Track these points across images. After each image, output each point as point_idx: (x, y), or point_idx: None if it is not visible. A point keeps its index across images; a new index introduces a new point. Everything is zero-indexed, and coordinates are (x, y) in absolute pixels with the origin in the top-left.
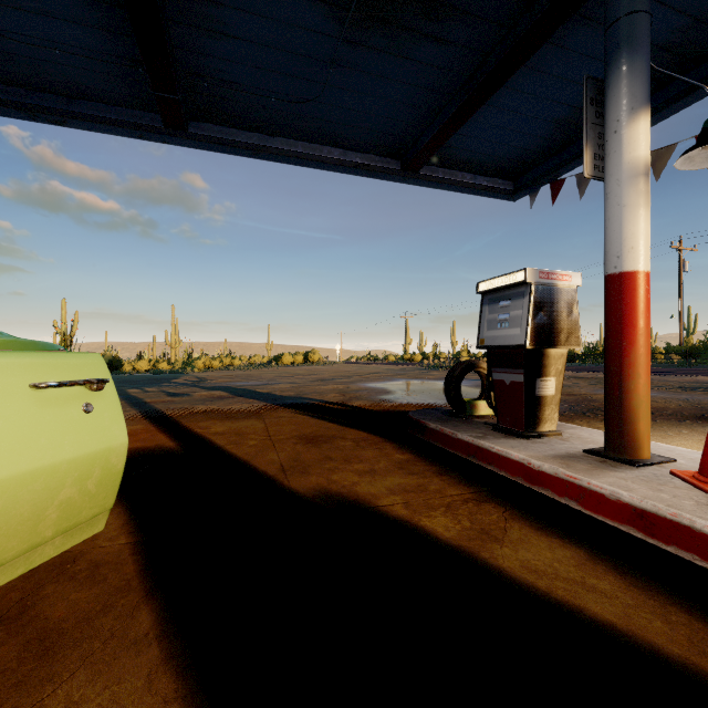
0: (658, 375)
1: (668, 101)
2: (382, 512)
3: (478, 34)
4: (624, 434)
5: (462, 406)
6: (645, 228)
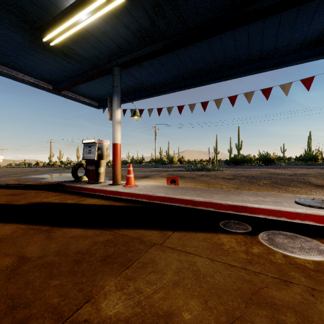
0: (146, 168)
1: (134, 98)
2: (52, 202)
3: (83, 66)
4: (115, 179)
5: (78, 178)
6: (119, 134)
